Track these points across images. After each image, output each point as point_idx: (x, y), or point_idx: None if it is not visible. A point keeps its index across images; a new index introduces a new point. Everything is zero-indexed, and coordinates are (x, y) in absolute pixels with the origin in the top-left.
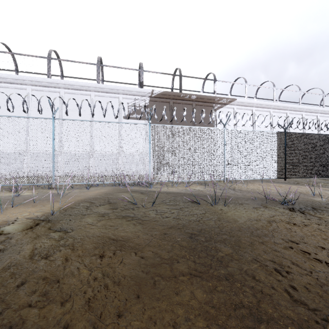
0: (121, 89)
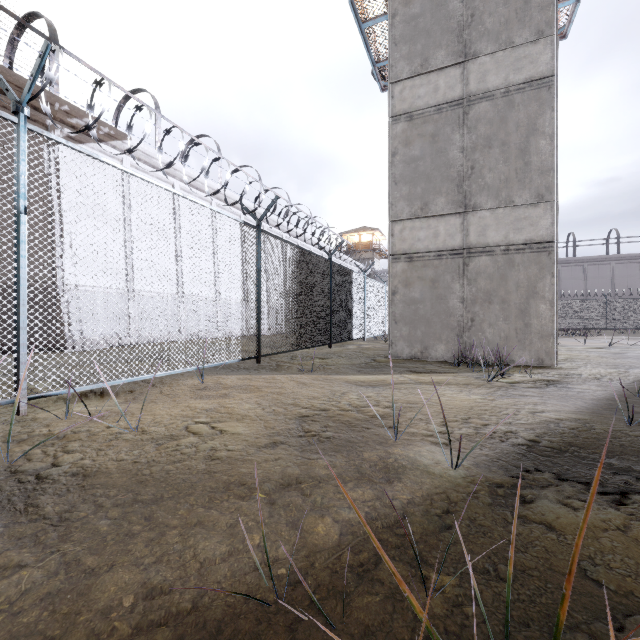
0: None
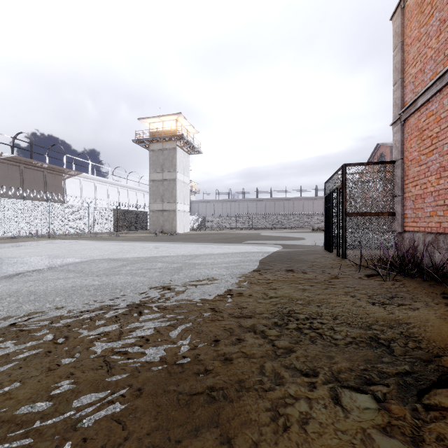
0: None
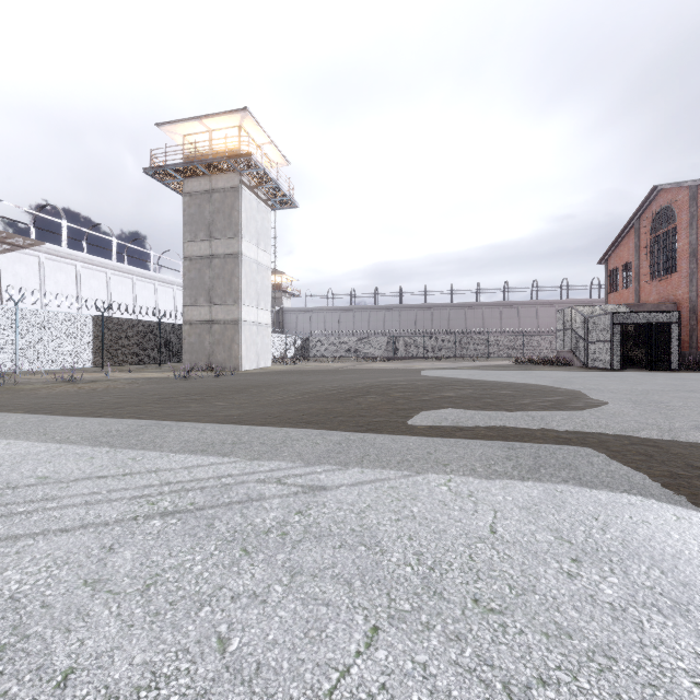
0: None
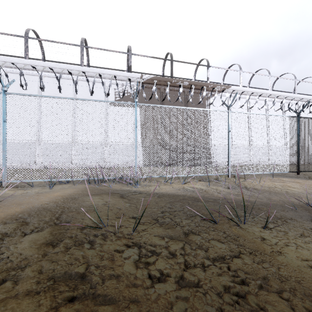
0: (107, 73)
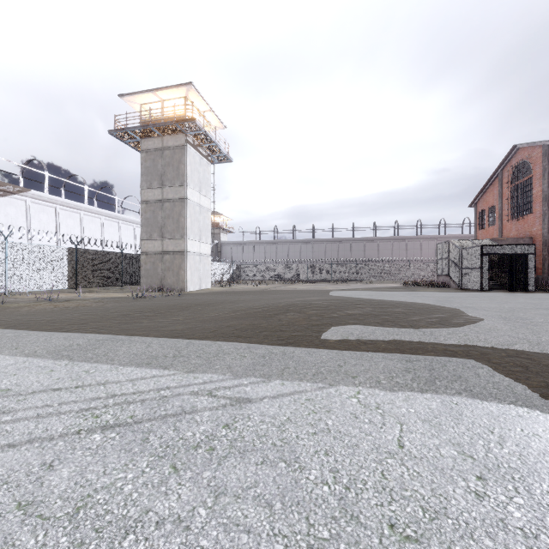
0: None
